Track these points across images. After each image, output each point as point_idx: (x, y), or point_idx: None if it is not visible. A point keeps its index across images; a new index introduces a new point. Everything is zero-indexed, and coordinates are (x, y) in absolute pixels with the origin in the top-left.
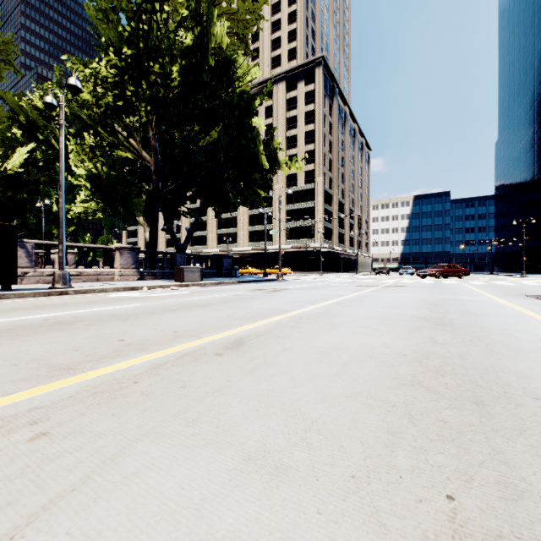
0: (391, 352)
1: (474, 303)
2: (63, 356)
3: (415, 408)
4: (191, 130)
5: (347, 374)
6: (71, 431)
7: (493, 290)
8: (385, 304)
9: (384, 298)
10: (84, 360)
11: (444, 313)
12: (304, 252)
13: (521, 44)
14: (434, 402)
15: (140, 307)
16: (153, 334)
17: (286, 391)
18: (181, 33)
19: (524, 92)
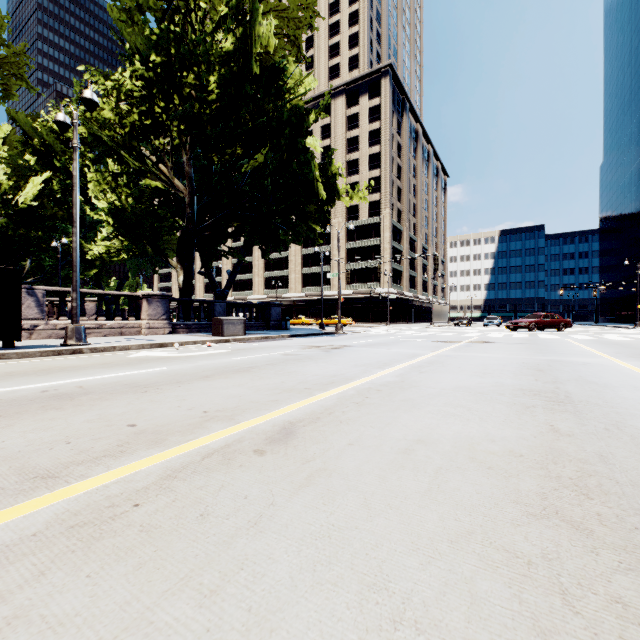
0: (501, 451)
1: (590, 367)
2: (48, 453)
3: (565, 570)
4: (233, 153)
5: (444, 491)
6: (13, 615)
7: (607, 348)
8: (474, 369)
9: (471, 360)
10: (73, 461)
11: (555, 383)
12: (368, 298)
13: (633, 45)
14: (593, 556)
15: (166, 372)
16: (175, 415)
17: (358, 528)
18: (220, 37)
19: (637, 103)
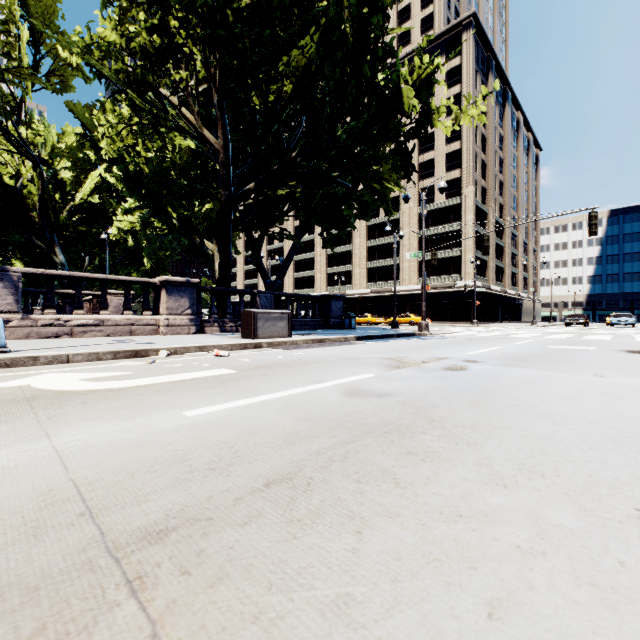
0: None
1: None
2: None
3: None
4: (278, 92)
5: None
6: None
7: None
8: None
9: None
10: None
11: None
12: (445, 293)
13: None
14: None
15: None
16: None
17: None
18: None
19: None
